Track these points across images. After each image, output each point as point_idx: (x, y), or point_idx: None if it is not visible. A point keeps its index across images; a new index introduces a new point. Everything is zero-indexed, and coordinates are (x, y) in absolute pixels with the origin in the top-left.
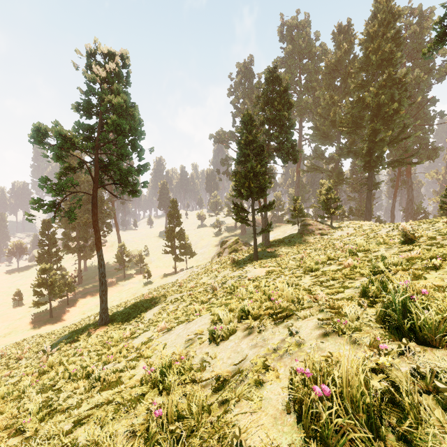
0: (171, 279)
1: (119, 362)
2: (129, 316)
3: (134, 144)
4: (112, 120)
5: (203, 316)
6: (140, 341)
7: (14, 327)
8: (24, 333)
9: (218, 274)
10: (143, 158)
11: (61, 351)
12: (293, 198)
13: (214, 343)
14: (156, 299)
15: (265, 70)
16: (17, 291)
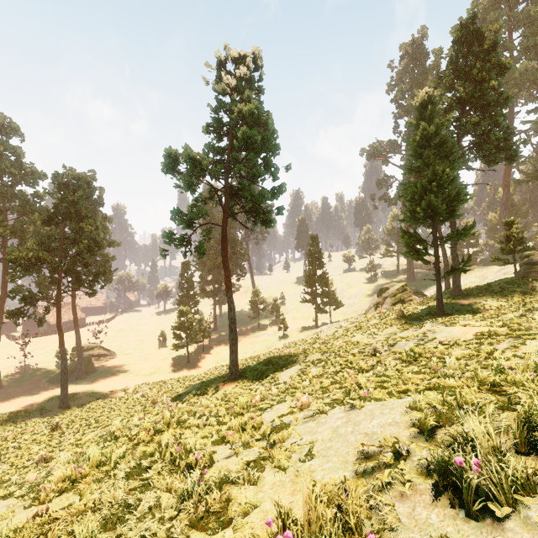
0: (311, 333)
1: (236, 453)
2: (261, 373)
3: (267, 162)
4: (242, 133)
5: (385, 402)
6: (271, 417)
7: (158, 368)
8: (165, 375)
9: (378, 332)
10: (278, 178)
11: (189, 403)
12: (504, 222)
13: (455, 505)
14: (293, 357)
15: (454, 28)
16: (161, 332)
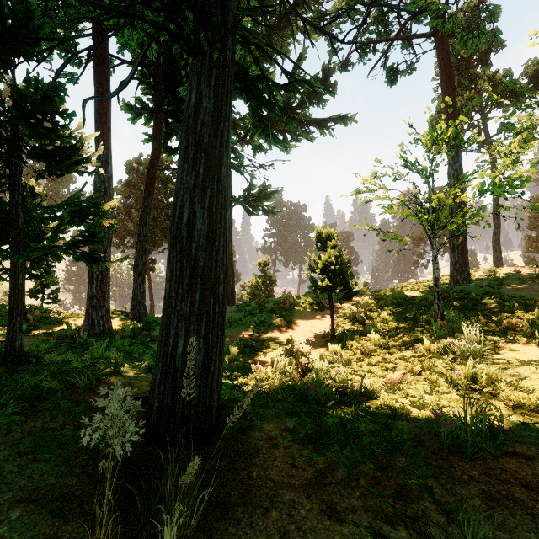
0: None
1: None
2: None
3: None
4: None
5: None
6: None
7: None
8: None
9: None
10: None
11: None
12: None
13: None
14: None
15: None
16: None
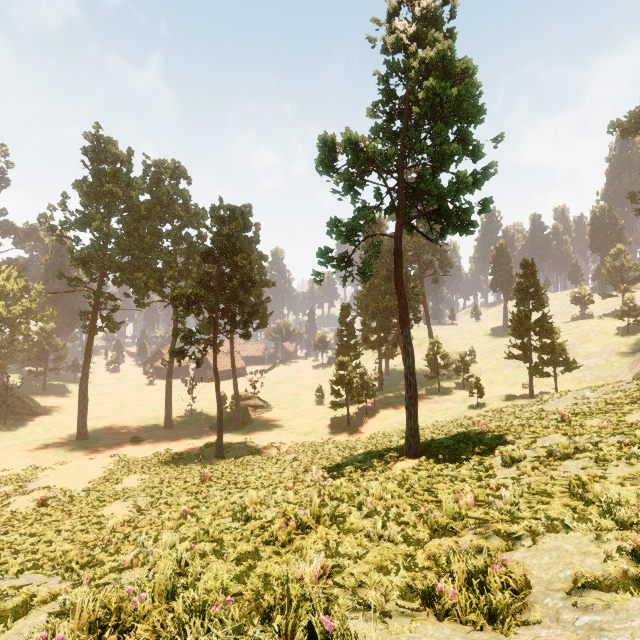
0: (525, 404)
1: None
2: (456, 453)
3: (463, 137)
4: (426, 91)
5: None
6: (550, 571)
7: (314, 427)
8: (322, 437)
9: None
10: (482, 155)
11: (350, 480)
12: None
13: None
14: (508, 436)
15: None
16: (318, 387)
